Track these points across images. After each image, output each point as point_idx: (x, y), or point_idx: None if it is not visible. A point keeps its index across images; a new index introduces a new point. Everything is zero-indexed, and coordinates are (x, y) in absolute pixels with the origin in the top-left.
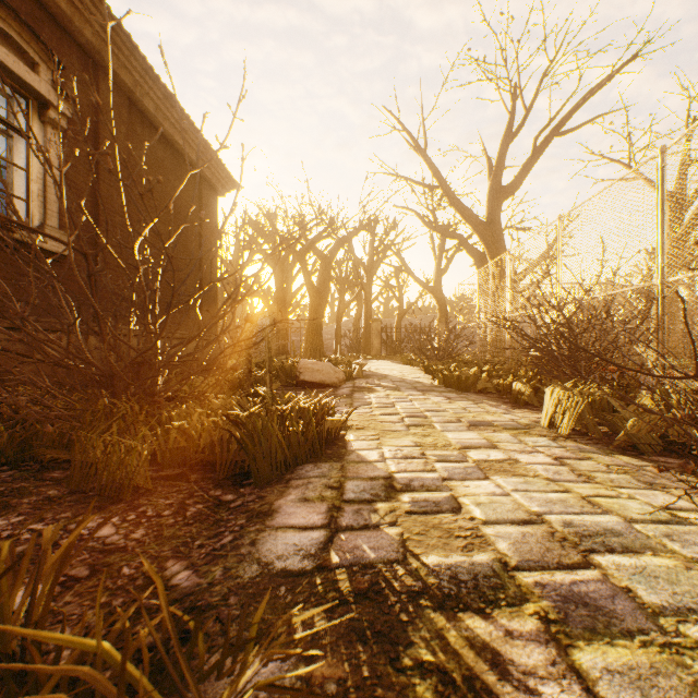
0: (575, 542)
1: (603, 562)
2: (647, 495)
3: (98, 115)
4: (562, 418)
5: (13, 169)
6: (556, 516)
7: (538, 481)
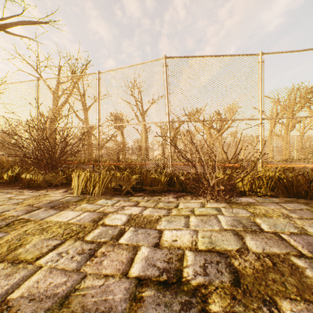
0: (254, 230)
1: (270, 230)
2: (188, 205)
3: None
4: (94, 187)
5: None
6: (224, 226)
7: (168, 218)
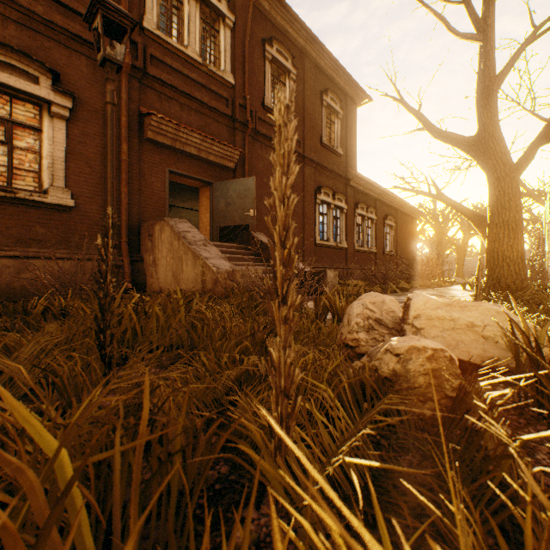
0: None
1: None
2: None
3: (396, 221)
4: None
5: (386, 240)
6: None
7: None
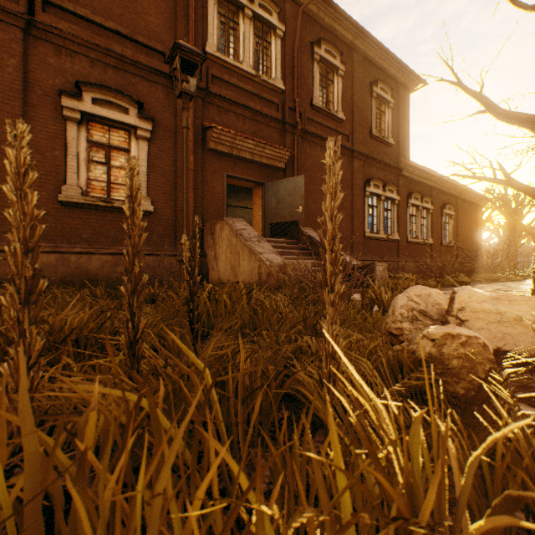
0: None
1: None
2: None
3: (457, 209)
4: None
5: (444, 230)
6: None
7: None
